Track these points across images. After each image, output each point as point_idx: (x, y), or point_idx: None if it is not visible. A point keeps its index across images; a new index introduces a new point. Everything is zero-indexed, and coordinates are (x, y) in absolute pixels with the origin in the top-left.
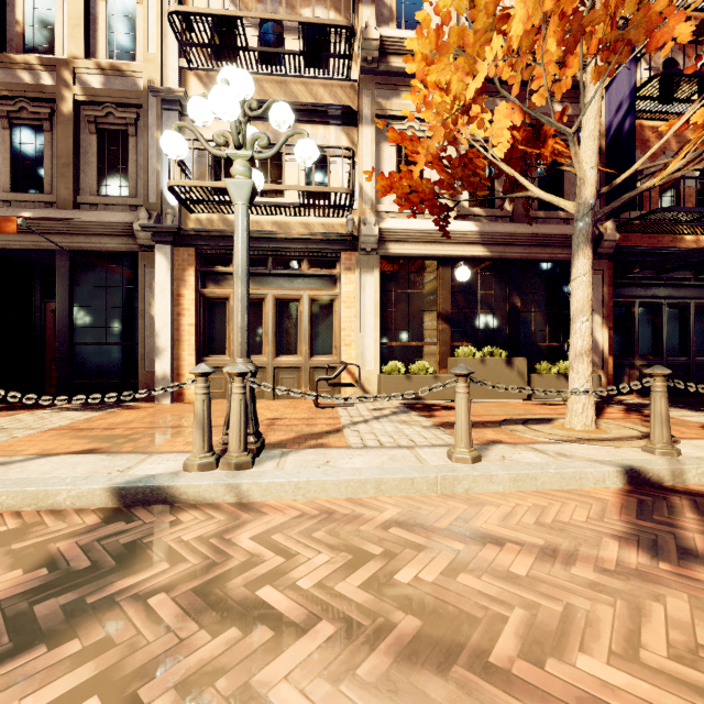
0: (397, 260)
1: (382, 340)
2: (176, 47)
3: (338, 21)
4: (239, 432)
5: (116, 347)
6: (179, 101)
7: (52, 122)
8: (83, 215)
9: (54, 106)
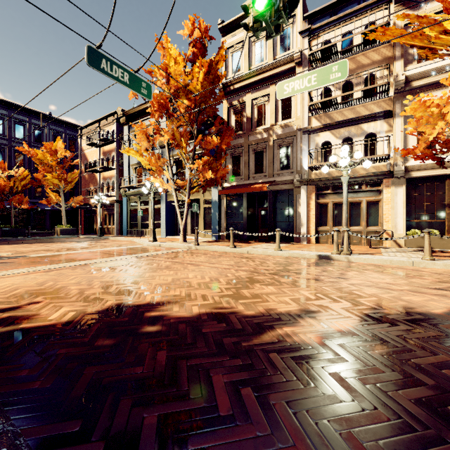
0: (417, 179)
1: (407, 219)
2: (307, 110)
3: (380, 83)
4: (346, 246)
5: (286, 223)
6: (308, 130)
7: (266, 149)
8: (276, 179)
9: (266, 143)
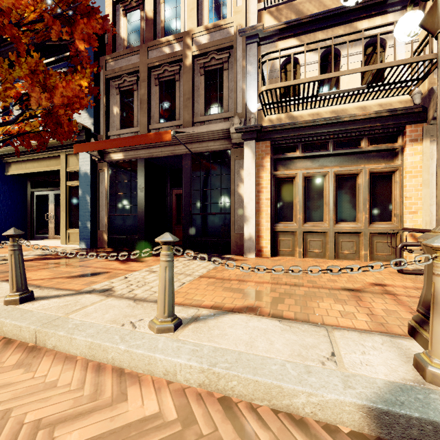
0: None
1: None
2: None
3: None
4: None
5: (216, 216)
6: (258, 34)
7: (179, 75)
8: (198, 128)
9: (180, 64)
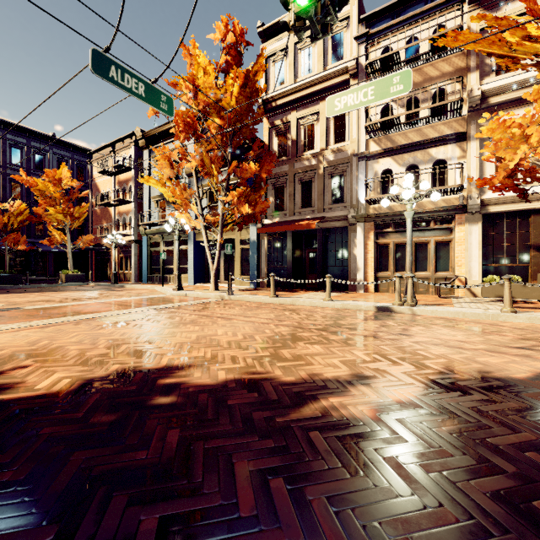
0: (496, 214)
1: (484, 263)
2: (364, 132)
3: (452, 100)
4: (410, 295)
5: (339, 268)
6: (366, 156)
7: (314, 178)
8: (327, 214)
9: (315, 171)
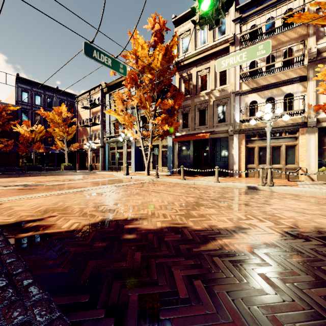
0: None
1: (319, 159)
2: (238, 78)
3: (297, 55)
4: (269, 179)
5: (222, 162)
6: (240, 93)
7: (207, 107)
8: (215, 129)
9: (207, 103)
